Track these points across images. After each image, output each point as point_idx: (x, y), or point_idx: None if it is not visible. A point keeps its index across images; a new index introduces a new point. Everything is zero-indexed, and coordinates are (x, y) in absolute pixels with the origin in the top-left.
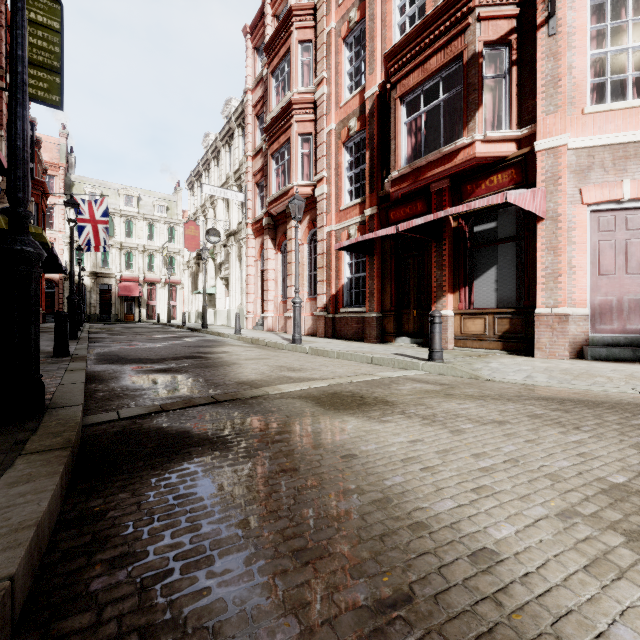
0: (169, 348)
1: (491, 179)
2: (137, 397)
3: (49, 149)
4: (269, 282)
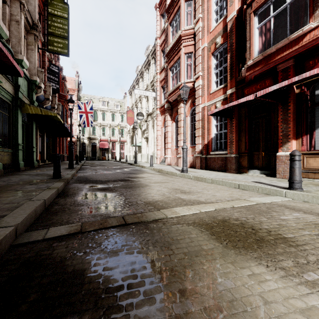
0: (114, 174)
1: None
2: (74, 212)
3: (71, 83)
4: (168, 138)
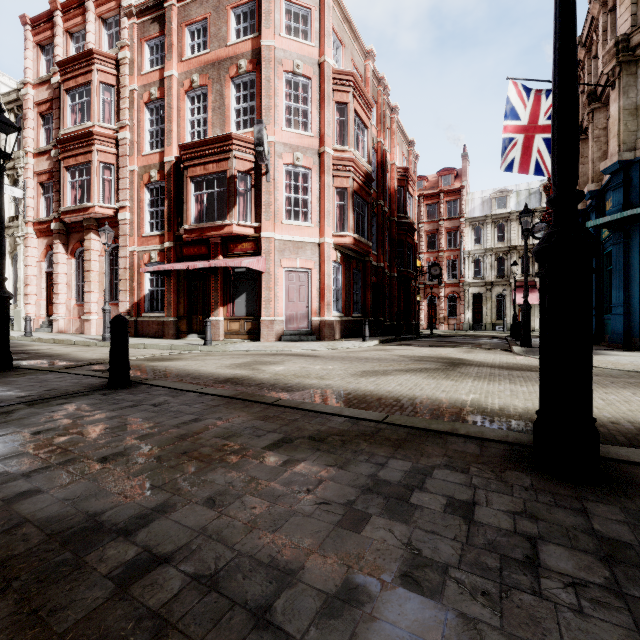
0: None
1: (243, 245)
2: None
3: None
4: (60, 285)
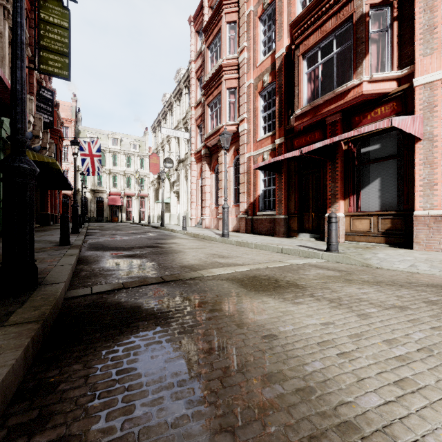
0: (137, 240)
1: (375, 111)
2: (108, 276)
3: (65, 110)
4: (206, 194)
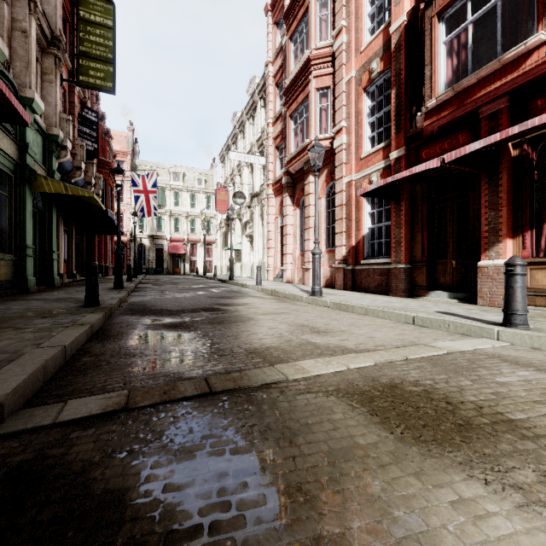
0: (193, 298)
1: None
2: (116, 370)
3: (121, 141)
4: (288, 237)
